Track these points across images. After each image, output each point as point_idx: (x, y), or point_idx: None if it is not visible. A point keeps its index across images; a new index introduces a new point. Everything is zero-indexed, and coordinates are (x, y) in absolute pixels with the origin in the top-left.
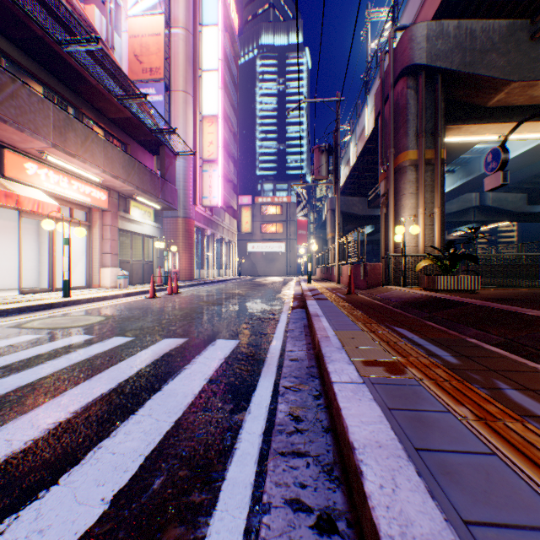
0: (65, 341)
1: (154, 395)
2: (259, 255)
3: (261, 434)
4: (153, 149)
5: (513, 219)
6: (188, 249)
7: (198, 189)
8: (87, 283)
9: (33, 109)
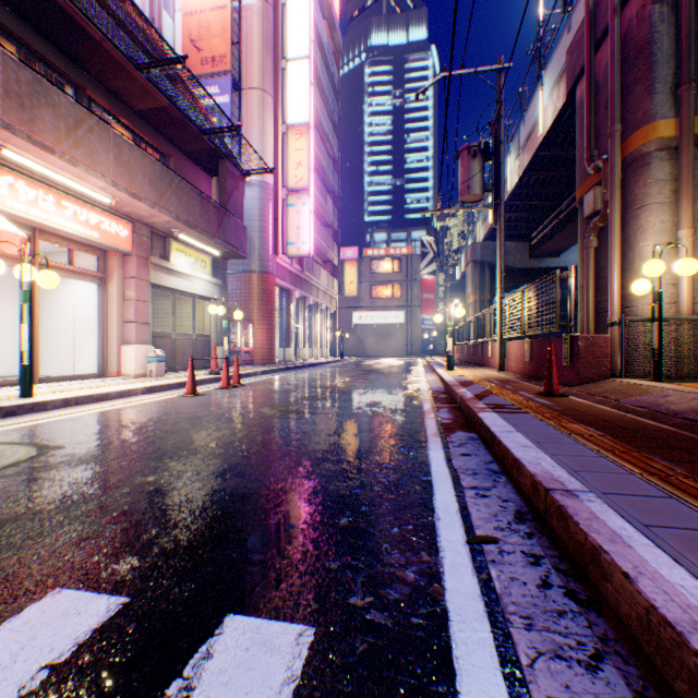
0: None
1: None
2: (368, 328)
3: None
4: (210, 166)
5: None
6: (266, 318)
7: (281, 231)
8: (99, 368)
9: None
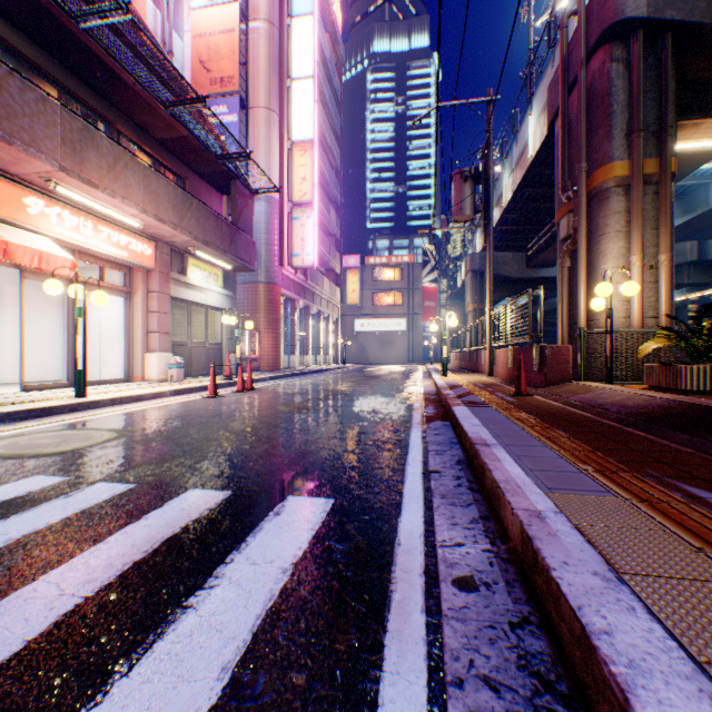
0: (1, 491)
1: None
2: (370, 335)
3: None
4: (222, 186)
5: None
6: (272, 327)
7: (286, 243)
8: (125, 374)
9: (28, 110)
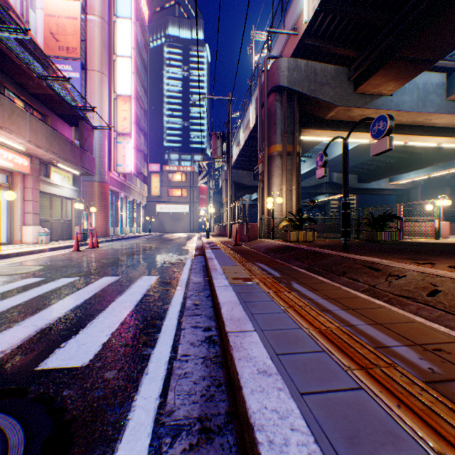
0: (22, 282)
1: (112, 303)
2: (167, 215)
3: (178, 311)
4: (72, 122)
5: (349, 192)
6: (104, 209)
7: (113, 158)
8: (8, 239)
9: None
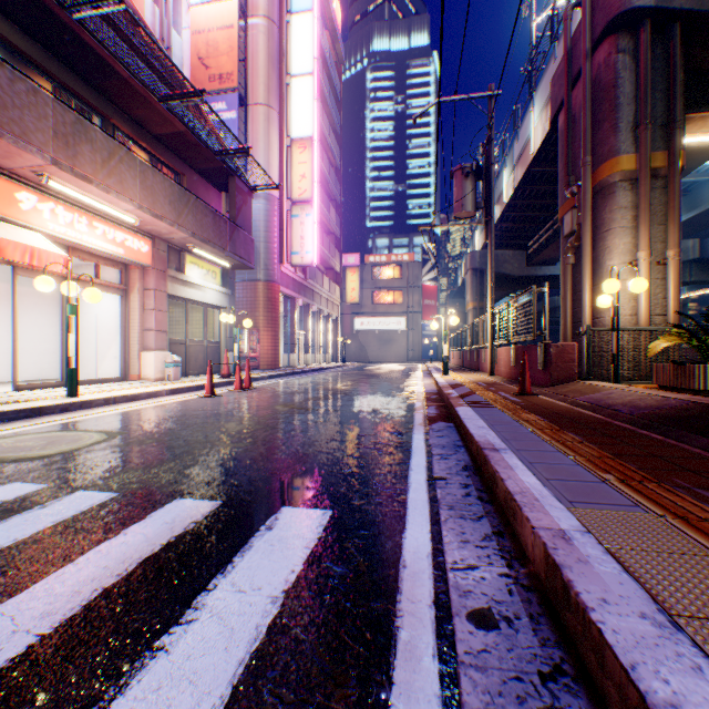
0: None
1: None
2: (370, 334)
3: None
4: (220, 183)
5: None
6: (271, 325)
7: (285, 241)
8: (122, 373)
9: (18, 102)
